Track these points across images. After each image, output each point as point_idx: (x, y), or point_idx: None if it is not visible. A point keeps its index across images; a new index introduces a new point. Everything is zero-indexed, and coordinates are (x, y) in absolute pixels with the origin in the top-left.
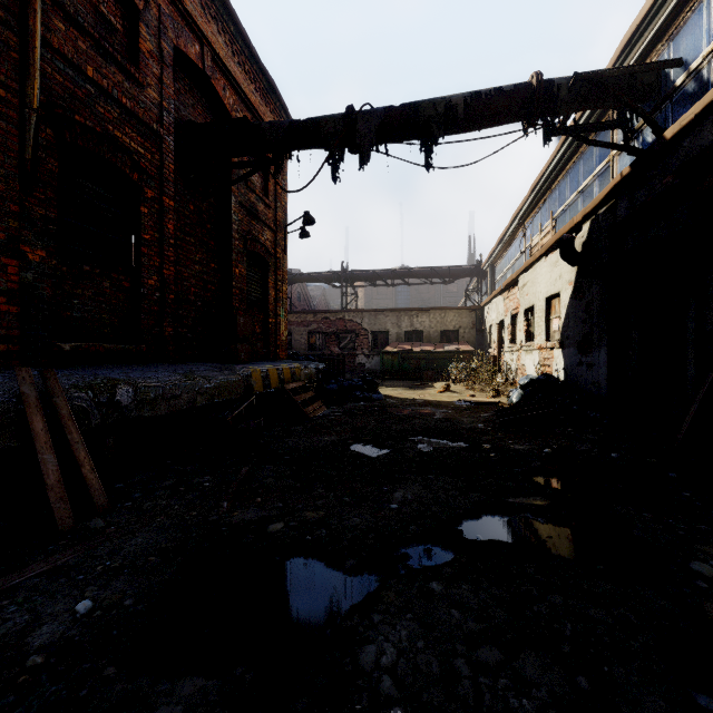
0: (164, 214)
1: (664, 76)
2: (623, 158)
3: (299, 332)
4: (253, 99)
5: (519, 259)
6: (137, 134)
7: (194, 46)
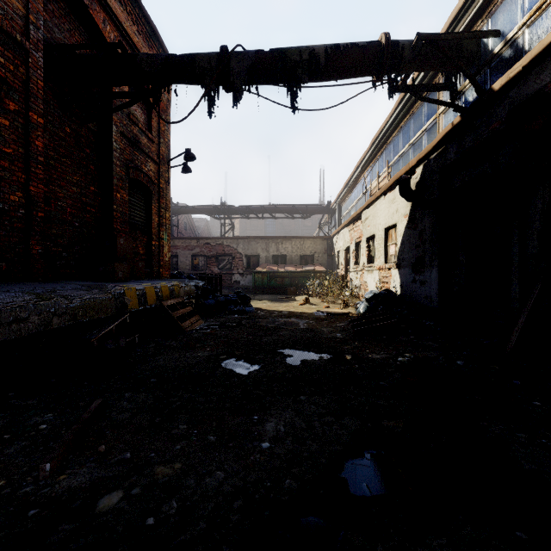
0: (30, 130)
1: (483, 46)
2: (447, 115)
3: (184, 255)
4: (135, 40)
5: (361, 199)
6: None
7: None
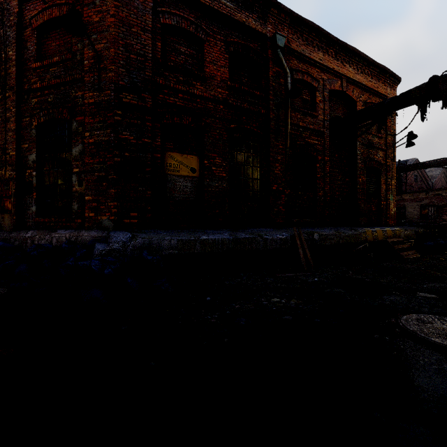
0: (325, 164)
1: None
2: None
3: (411, 206)
4: (370, 84)
5: None
6: (315, 136)
7: (337, 83)
